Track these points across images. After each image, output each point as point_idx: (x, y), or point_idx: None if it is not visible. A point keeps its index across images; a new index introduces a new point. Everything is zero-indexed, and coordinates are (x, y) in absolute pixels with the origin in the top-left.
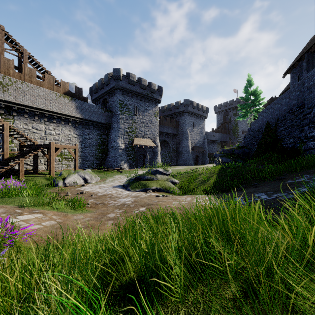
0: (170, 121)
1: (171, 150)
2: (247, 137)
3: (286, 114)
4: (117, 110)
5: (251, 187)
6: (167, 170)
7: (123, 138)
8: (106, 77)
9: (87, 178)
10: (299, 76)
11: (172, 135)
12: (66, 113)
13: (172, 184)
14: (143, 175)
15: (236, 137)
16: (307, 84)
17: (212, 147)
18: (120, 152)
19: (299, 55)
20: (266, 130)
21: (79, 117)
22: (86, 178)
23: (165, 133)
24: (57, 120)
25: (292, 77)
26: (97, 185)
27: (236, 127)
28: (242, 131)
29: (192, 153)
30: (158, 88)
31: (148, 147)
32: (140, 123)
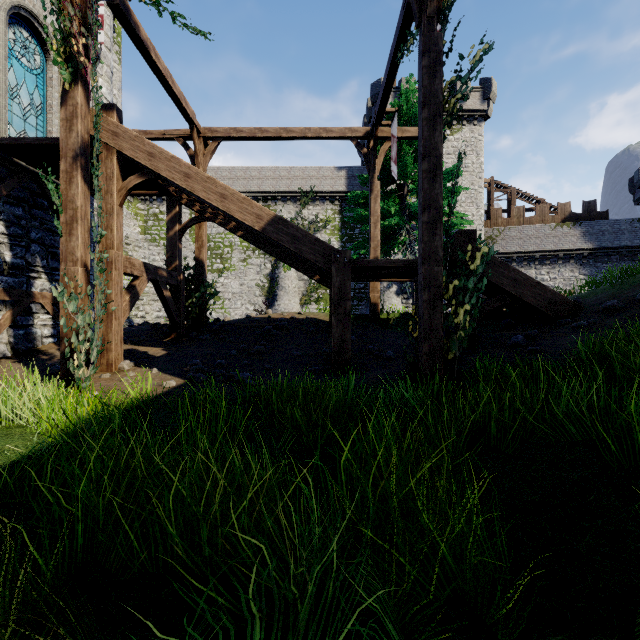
0: None
1: None
2: None
3: None
4: None
5: None
6: None
7: None
8: None
9: None
10: None
11: None
12: (564, 248)
13: None
14: None
15: None
16: None
17: None
18: None
19: None
20: None
21: (588, 248)
22: None
23: None
24: (552, 260)
25: None
26: None
27: None
28: None
29: None
30: None
31: None
32: None
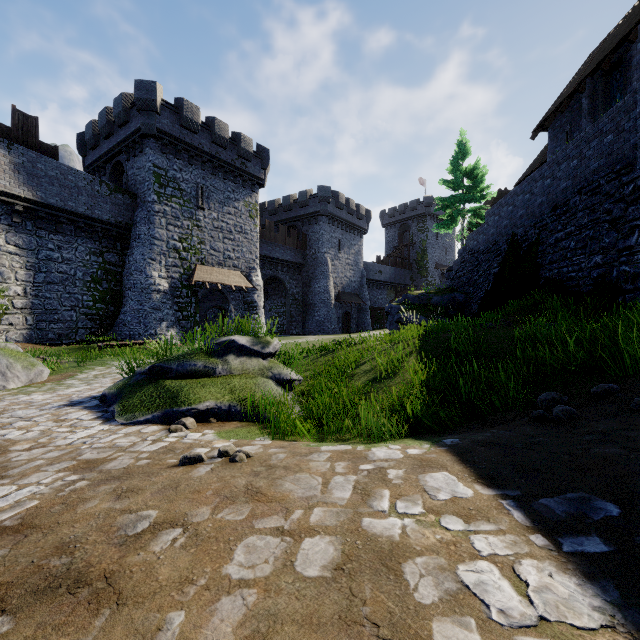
0: (287, 236)
1: (290, 299)
2: (459, 268)
3: (572, 199)
4: (148, 192)
5: (612, 406)
6: (266, 342)
7: (165, 264)
8: (117, 102)
9: None
10: (569, 132)
11: (291, 266)
12: None
13: (277, 389)
14: (181, 359)
15: (423, 275)
16: None
17: (378, 295)
18: (156, 299)
19: (568, 88)
20: (511, 245)
21: (25, 198)
22: None
23: (277, 261)
24: None
25: (551, 137)
26: (10, 397)
27: (423, 255)
28: (435, 265)
29: (336, 308)
30: (259, 152)
31: (233, 289)
32: (213, 231)
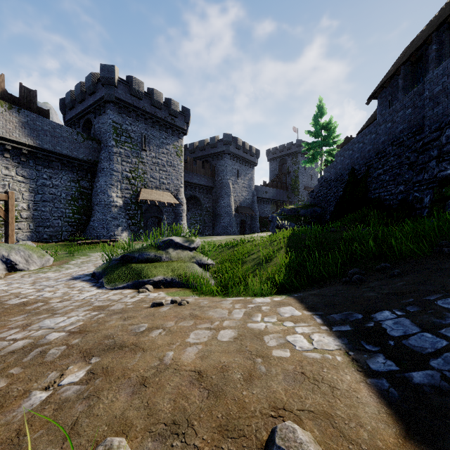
0: (202, 167)
1: (204, 211)
2: (318, 191)
3: (387, 148)
4: (109, 140)
5: (382, 275)
6: (192, 240)
7: (120, 188)
8: (88, 79)
9: (16, 261)
10: (390, 101)
11: (205, 188)
12: None
13: (200, 269)
14: (140, 251)
15: (296, 194)
16: (430, 92)
17: (265, 208)
18: (114, 212)
19: (390, 71)
20: (351, 176)
21: (28, 144)
22: (13, 261)
23: (195, 185)
24: None
25: (379, 103)
26: (34, 275)
27: (296, 180)
28: (304, 187)
29: (235, 217)
30: (183, 111)
31: (165, 205)
32: (152, 165)
